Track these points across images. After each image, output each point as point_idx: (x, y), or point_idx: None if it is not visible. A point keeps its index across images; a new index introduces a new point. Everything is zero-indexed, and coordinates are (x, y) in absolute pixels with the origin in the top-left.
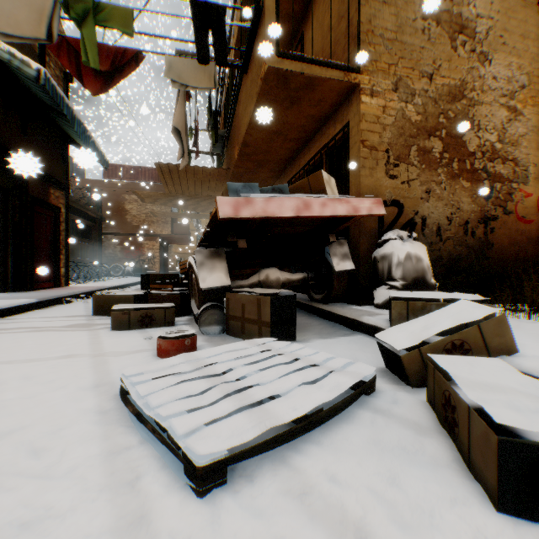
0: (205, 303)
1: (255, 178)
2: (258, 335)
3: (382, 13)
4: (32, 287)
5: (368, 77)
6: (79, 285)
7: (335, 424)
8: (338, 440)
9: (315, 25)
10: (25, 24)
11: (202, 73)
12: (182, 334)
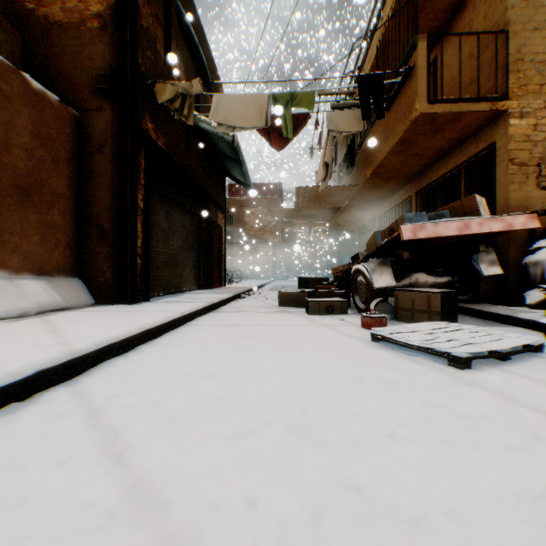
0: (376, 298)
1: (380, 190)
2: (427, 321)
3: (531, 40)
4: (211, 286)
5: (515, 101)
6: (231, 286)
7: (519, 361)
8: (524, 365)
9: (451, 51)
10: (252, 119)
11: (353, 119)
12: (372, 317)
